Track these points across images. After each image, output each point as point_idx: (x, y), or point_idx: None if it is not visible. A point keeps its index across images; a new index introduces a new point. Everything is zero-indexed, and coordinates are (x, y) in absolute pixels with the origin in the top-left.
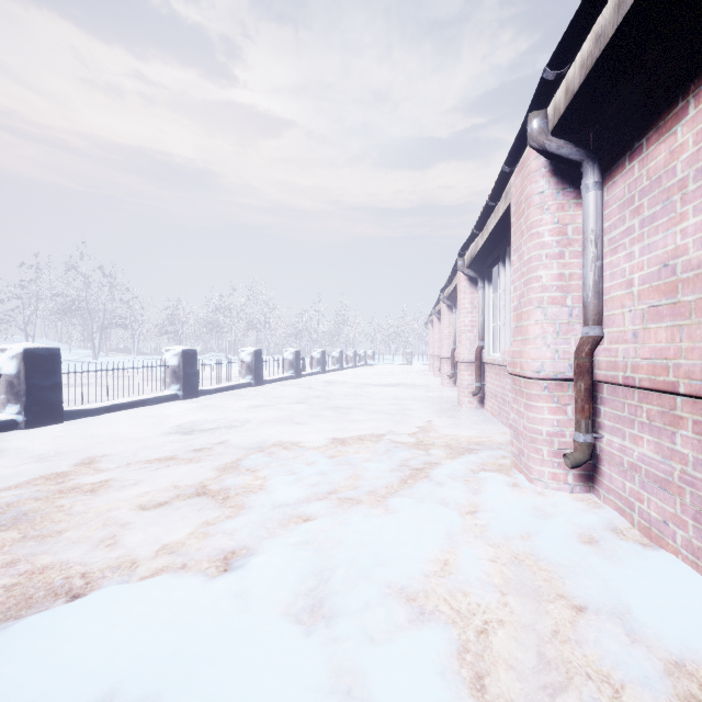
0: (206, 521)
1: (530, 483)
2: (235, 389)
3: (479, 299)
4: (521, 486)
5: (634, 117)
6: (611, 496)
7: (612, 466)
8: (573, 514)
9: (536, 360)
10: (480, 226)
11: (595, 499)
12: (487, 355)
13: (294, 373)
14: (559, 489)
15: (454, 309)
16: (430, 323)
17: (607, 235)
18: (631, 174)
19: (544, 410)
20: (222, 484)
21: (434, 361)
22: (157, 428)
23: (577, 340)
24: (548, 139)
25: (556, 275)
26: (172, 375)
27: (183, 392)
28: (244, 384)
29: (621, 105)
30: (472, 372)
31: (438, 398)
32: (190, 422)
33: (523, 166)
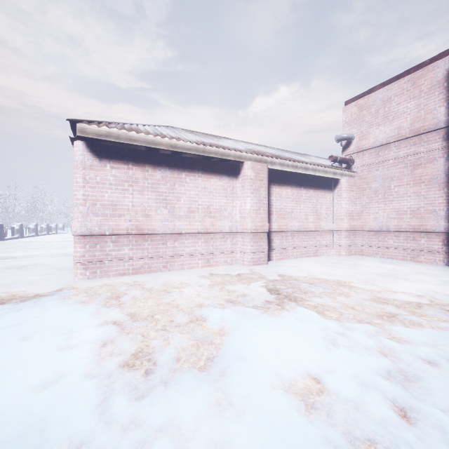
0: None
1: None
2: None
3: None
4: None
5: None
6: None
7: None
8: None
9: None
10: None
11: None
12: None
13: None
14: None
15: None
16: None
17: None
18: None
19: None
20: None
21: None
22: None
23: None
24: None
25: None
26: None
27: None
28: None
29: None
30: None
31: None
32: None
33: None
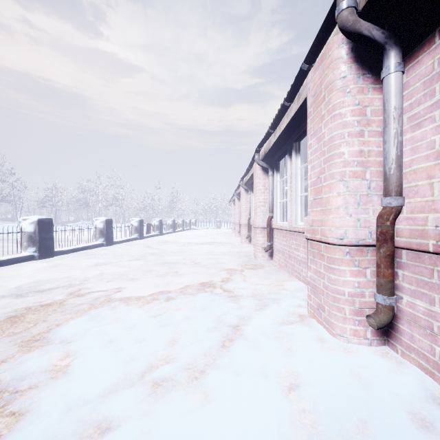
0: None
1: (332, 337)
2: (89, 249)
3: (270, 183)
4: (326, 342)
5: None
6: (413, 354)
7: (414, 327)
8: (388, 381)
9: (340, 228)
10: (275, 126)
11: (392, 353)
12: (275, 223)
13: (138, 235)
14: (360, 344)
15: (249, 192)
16: (232, 201)
17: (407, 113)
18: None
19: (346, 273)
20: (18, 370)
21: (235, 226)
22: None
23: (374, 210)
24: (358, 19)
25: (357, 152)
26: (29, 240)
27: (39, 253)
28: (97, 245)
29: None
30: (264, 235)
31: (240, 253)
32: (32, 282)
33: (324, 58)
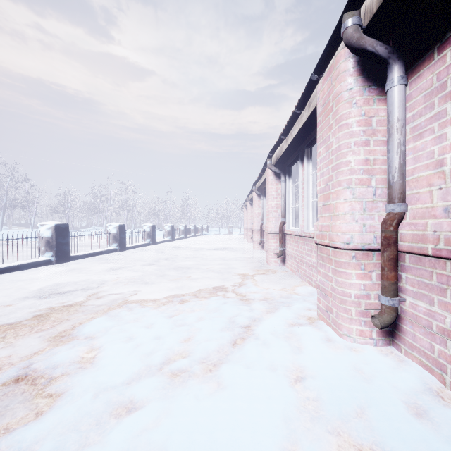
0: (6, 427)
1: (339, 337)
2: (103, 254)
3: (282, 189)
4: (333, 341)
5: (446, 10)
6: (415, 353)
7: (416, 327)
8: (389, 376)
9: (346, 233)
10: (287, 132)
11: (396, 353)
12: (288, 228)
13: (151, 241)
14: (366, 344)
15: (262, 197)
16: (245, 207)
17: (409, 124)
18: (441, 63)
19: (353, 276)
20: (50, 361)
21: (248, 232)
22: (18, 292)
23: (380, 216)
24: (362, 36)
25: (363, 160)
26: (46, 245)
27: (56, 257)
28: (110, 250)
29: (428, 5)
30: (277, 240)
31: (252, 258)
32: (52, 285)
33: (332, 70)
